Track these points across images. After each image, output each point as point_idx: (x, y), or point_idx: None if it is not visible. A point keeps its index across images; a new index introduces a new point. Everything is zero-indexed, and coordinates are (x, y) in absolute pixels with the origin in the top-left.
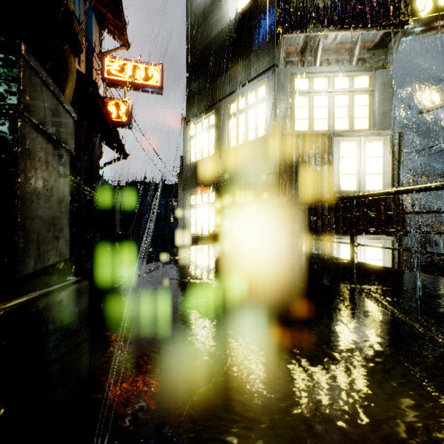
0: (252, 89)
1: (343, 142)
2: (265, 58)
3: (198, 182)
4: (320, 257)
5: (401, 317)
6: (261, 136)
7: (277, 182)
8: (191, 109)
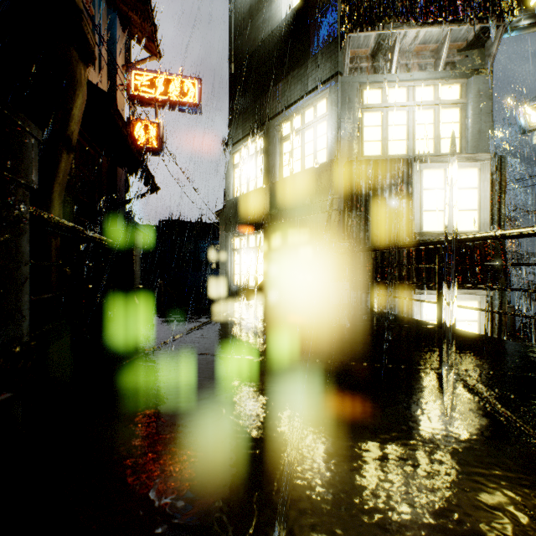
0: (310, 104)
1: (426, 170)
2: (326, 65)
3: (242, 221)
4: (397, 319)
5: (523, 429)
6: (321, 163)
7: (342, 221)
8: (234, 131)
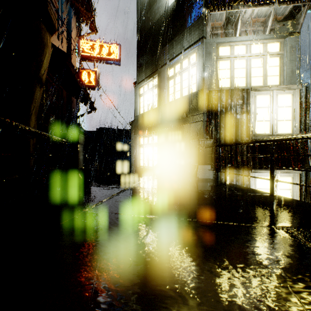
0: (186, 56)
1: (258, 95)
2: (195, 32)
3: (145, 128)
4: (243, 189)
5: None
6: (192, 92)
7: (205, 127)
8: (140, 74)
